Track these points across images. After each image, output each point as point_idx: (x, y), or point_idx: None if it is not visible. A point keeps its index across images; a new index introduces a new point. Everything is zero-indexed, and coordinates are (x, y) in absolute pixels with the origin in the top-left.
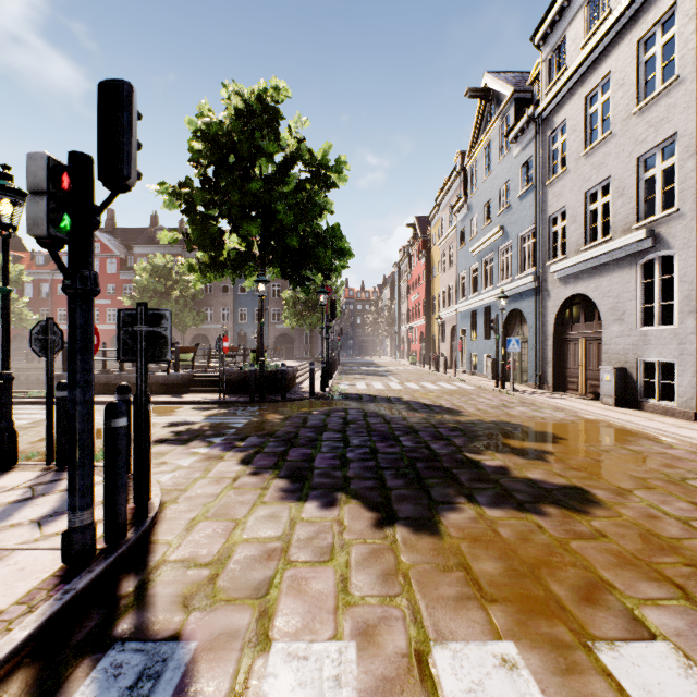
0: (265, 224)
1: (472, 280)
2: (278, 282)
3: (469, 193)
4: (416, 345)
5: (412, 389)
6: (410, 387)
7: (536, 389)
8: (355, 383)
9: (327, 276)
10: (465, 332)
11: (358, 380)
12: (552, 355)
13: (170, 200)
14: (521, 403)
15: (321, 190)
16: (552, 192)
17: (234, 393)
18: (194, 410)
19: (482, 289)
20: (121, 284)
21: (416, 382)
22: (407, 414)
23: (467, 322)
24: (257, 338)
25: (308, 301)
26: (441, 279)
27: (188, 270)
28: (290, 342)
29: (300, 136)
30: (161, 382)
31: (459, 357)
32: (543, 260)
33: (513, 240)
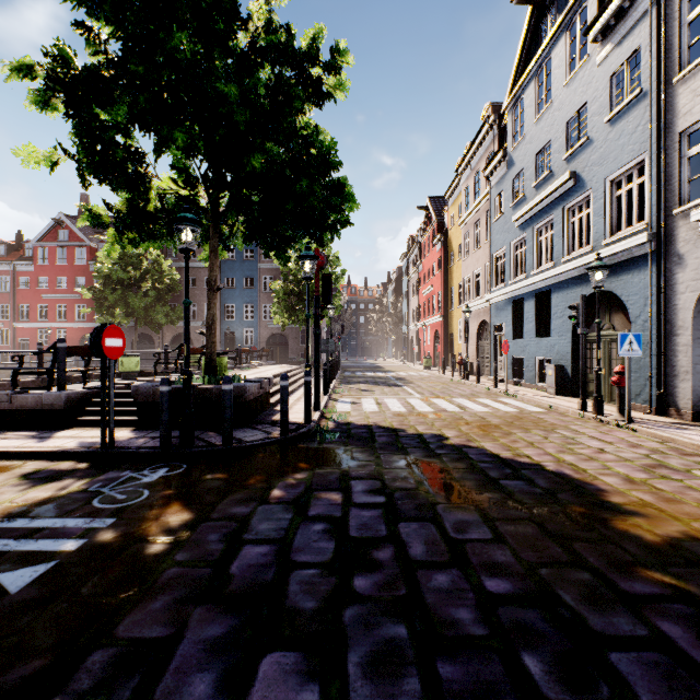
0: (205, 134)
1: (513, 259)
2: (270, 274)
3: (510, 144)
4: (429, 346)
5: (449, 413)
6: (443, 408)
7: (652, 415)
8: (360, 400)
9: (318, 239)
10: (501, 329)
11: (364, 394)
12: (690, 361)
13: (42, 94)
14: (681, 454)
15: (308, 101)
16: (690, 88)
17: (154, 427)
18: (19, 481)
19: (533, 268)
20: (91, 277)
21: (447, 398)
22: (488, 503)
23: (507, 316)
24: (205, 333)
25: (302, 292)
26: (463, 265)
27: (91, 223)
28: (284, 343)
29: (275, 21)
30: (31, 408)
31: (492, 361)
32: (667, 207)
33: (596, 188)
